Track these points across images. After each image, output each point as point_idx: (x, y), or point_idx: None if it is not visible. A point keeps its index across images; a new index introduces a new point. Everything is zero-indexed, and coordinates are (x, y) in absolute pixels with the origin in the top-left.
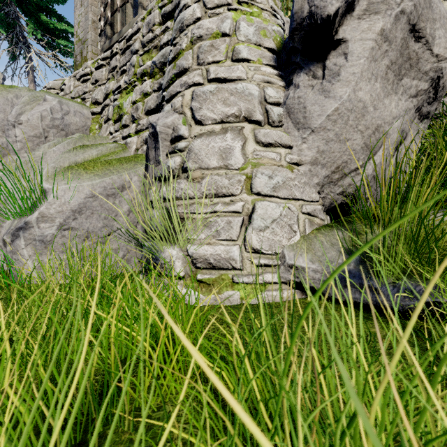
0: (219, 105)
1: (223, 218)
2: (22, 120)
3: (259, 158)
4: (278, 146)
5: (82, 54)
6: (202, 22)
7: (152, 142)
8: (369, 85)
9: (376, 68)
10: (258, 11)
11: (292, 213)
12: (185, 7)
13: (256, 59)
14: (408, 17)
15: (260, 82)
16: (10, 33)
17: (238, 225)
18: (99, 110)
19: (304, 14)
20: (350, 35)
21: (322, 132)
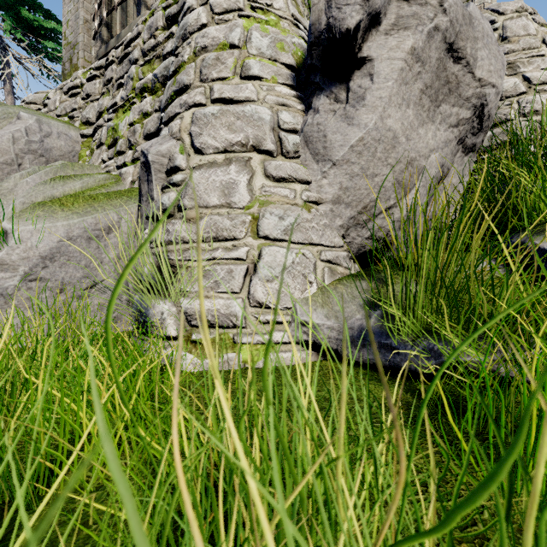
0: (223, 131)
1: (224, 266)
2: None
3: (268, 196)
4: (293, 181)
5: (72, 61)
6: (208, 30)
7: (144, 174)
8: (399, 112)
9: (408, 93)
10: (275, 19)
11: (308, 260)
12: (189, 10)
13: (270, 77)
14: (443, 34)
15: (274, 104)
16: None
17: (241, 275)
18: (91, 132)
19: (322, 26)
20: (377, 53)
21: (345, 165)
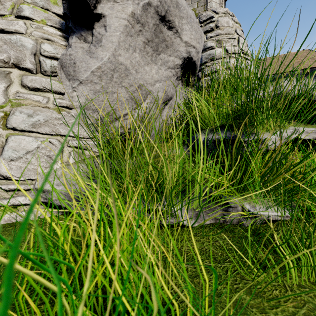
0: None
1: None
2: None
3: (21, 99)
4: (47, 91)
5: None
6: None
7: None
8: (128, 53)
9: (134, 42)
10: None
11: (54, 146)
12: None
13: (40, 19)
14: (155, 9)
15: (39, 38)
16: None
17: None
18: None
19: None
20: (108, 12)
21: (90, 84)
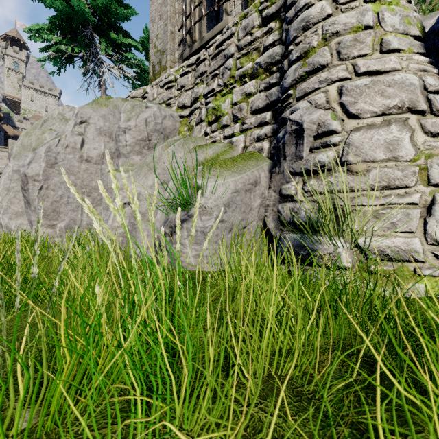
0: (378, 98)
1: (398, 210)
2: (131, 126)
3: (431, 149)
4: None
5: (161, 63)
6: (338, 18)
7: (292, 139)
8: None
9: None
10: None
11: None
12: (307, 6)
13: (407, 48)
14: None
15: (416, 71)
16: (88, 52)
17: (418, 217)
18: (187, 113)
19: None
20: None
21: None
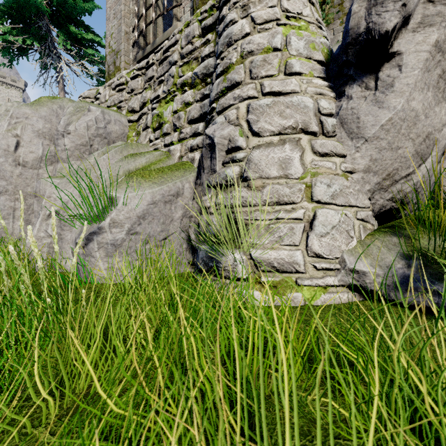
0: (276, 118)
1: (285, 224)
2: (70, 130)
3: (317, 168)
4: (333, 155)
5: (115, 64)
6: (253, 38)
7: (208, 152)
8: (421, 95)
9: (429, 78)
10: (305, 25)
11: (349, 219)
12: (232, 22)
13: (308, 72)
14: None
15: (313, 94)
16: (43, 45)
17: (300, 232)
18: (136, 118)
19: (361, 30)
20: (405, 47)
21: (375, 141)
